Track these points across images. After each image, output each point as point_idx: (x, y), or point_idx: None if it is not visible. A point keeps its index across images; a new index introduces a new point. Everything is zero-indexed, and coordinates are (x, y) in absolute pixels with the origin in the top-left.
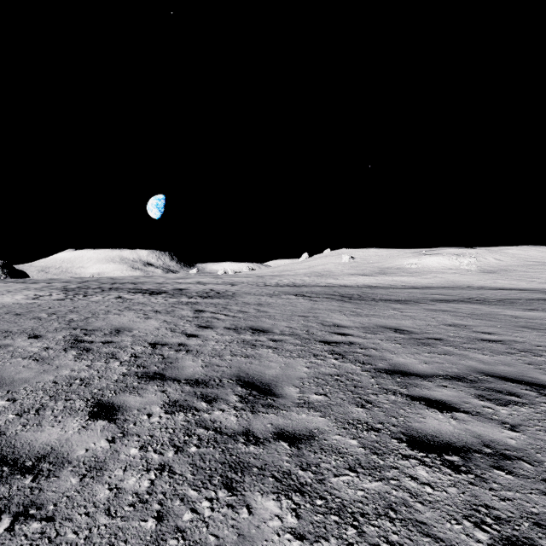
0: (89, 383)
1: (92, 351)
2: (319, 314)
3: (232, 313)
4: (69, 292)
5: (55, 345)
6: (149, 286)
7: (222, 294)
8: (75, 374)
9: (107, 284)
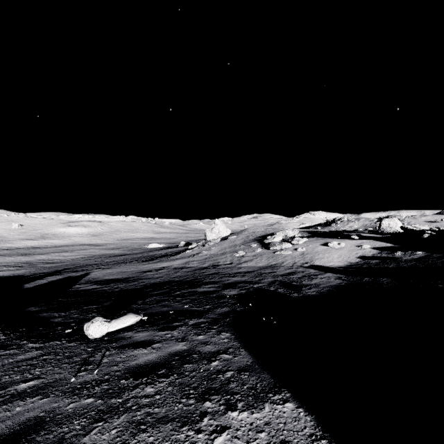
0: None
1: None
2: (19, 259)
3: None
4: None
5: None
6: None
7: None
8: None
9: None
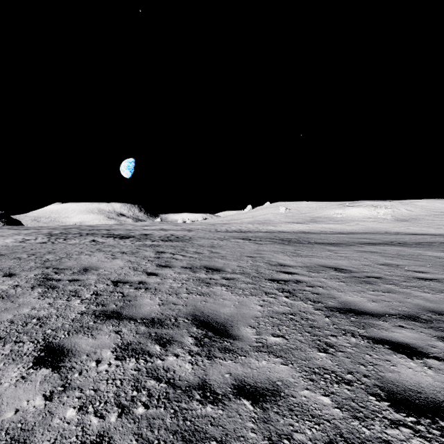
0: (45, 322)
1: (57, 289)
2: (265, 255)
3: (189, 254)
4: (52, 236)
5: (24, 282)
6: (120, 232)
7: (180, 238)
8: (34, 313)
9: (85, 230)
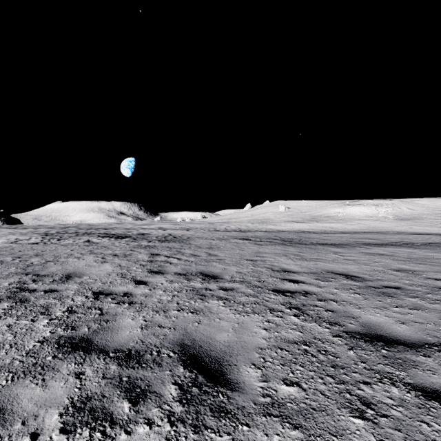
0: None
1: (26, 304)
2: (266, 258)
3: (185, 257)
4: (47, 236)
5: None
6: (118, 231)
7: (178, 238)
8: None
9: (83, 229)
